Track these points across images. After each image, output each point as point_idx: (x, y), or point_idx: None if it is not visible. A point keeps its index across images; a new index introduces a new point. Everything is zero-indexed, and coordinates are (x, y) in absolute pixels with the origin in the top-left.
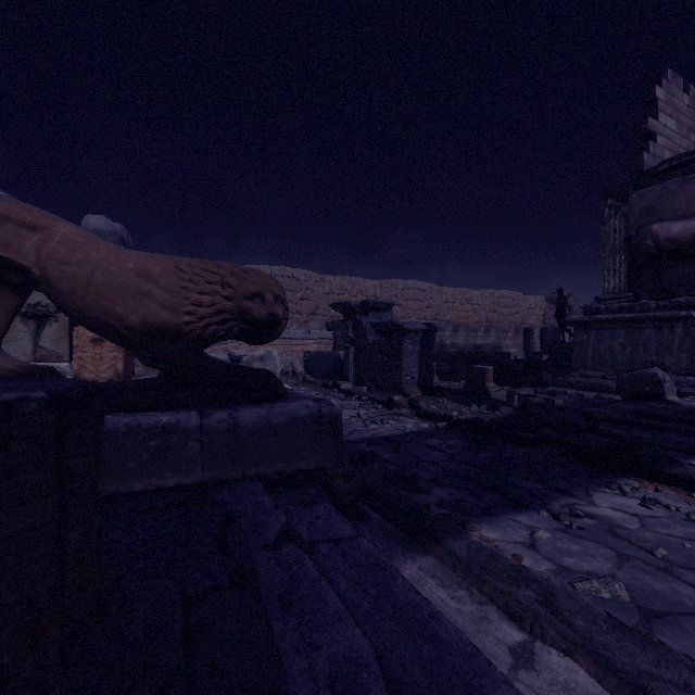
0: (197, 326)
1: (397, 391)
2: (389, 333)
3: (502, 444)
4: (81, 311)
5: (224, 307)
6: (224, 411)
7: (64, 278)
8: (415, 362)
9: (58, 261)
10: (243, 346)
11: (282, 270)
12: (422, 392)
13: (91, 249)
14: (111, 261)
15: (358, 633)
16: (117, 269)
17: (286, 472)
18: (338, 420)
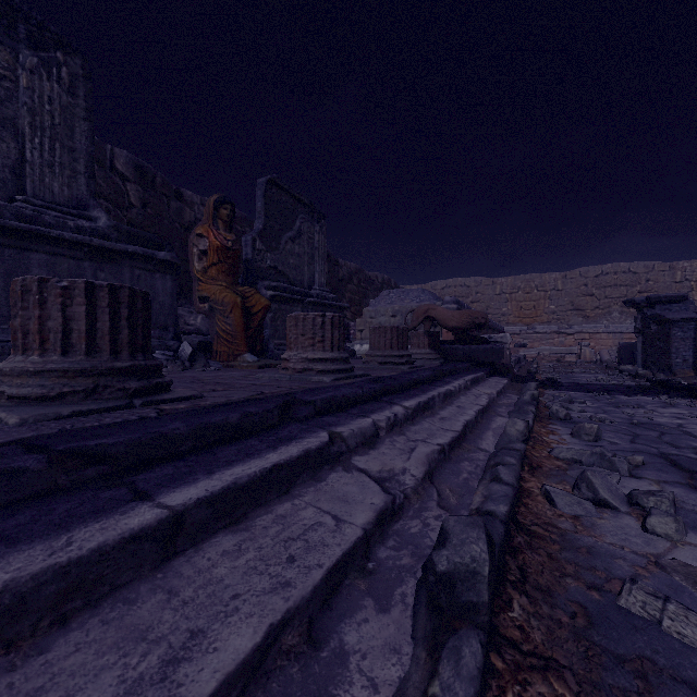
0: (463, 326)
1: (669, 372)
2: (661, 323)
3: (660, 390)
4: (442, 324)
5: (469, 321)
6: (468, 345)
7: (439, 318)
8: (688, 347)
9: (438, 315)
10: (568, 341)
11: (615, 267)
12: (696, 374)
13: (443, 312)
14: (446, 314)
15: (467, 364)
16: (448, 315)
17: (483, 362)
18: (498, 350)
